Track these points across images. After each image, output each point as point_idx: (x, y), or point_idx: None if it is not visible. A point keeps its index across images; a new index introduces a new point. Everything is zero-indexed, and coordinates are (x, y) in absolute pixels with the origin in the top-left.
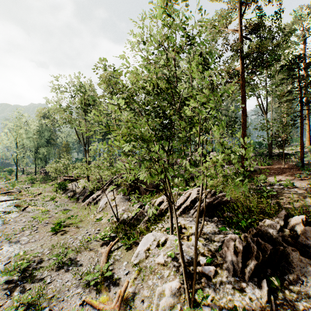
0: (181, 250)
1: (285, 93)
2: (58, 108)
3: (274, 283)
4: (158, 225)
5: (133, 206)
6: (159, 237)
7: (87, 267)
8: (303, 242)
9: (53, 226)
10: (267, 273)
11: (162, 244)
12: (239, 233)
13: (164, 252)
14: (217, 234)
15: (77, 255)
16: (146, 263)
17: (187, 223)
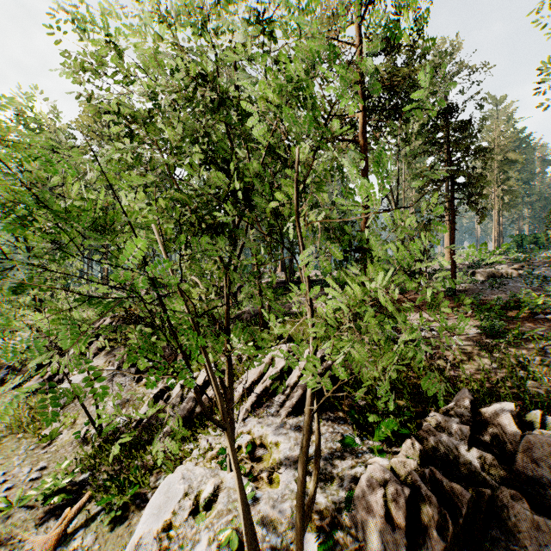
0: None
1: (430, 168)
2: None
3: None
4: (200, 442)
5: (145, 391)
6: (200, 482)
7: None
8: (530, 471)
9: None
10: None
11: (206, 503)
12: (383, 451)
13: (210, 533)
14: (337, 460)
15: None
16: None
17: (268, 434)
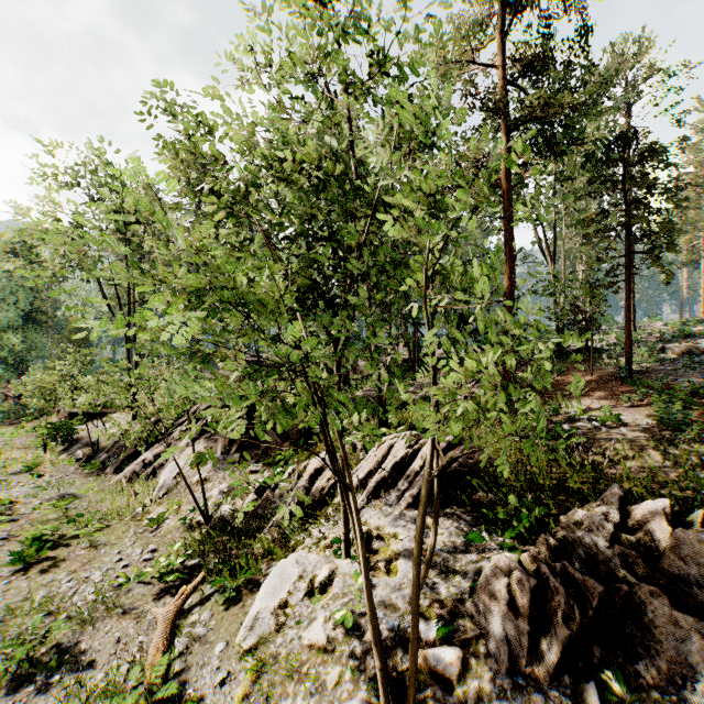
0: (375, 623)
1: (596, 214)
2: (52, 229)
3: (613, 686)
4: (312, 532)
5: (250, 480)
6: (314, 567)
7: (107, 669)
8: (676, 570)
9: (21, 546)
10: (591, 657)
11: (321, 587)
12: (514, 547)
13: (326, 613)
14: (461, 554)
15: (82, 632)
16: (276, 646)
17: (386, 526)
